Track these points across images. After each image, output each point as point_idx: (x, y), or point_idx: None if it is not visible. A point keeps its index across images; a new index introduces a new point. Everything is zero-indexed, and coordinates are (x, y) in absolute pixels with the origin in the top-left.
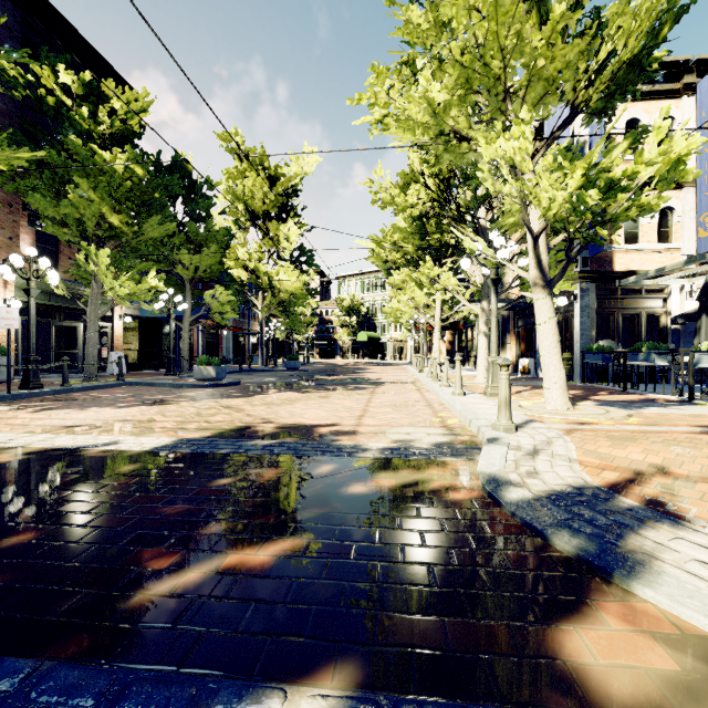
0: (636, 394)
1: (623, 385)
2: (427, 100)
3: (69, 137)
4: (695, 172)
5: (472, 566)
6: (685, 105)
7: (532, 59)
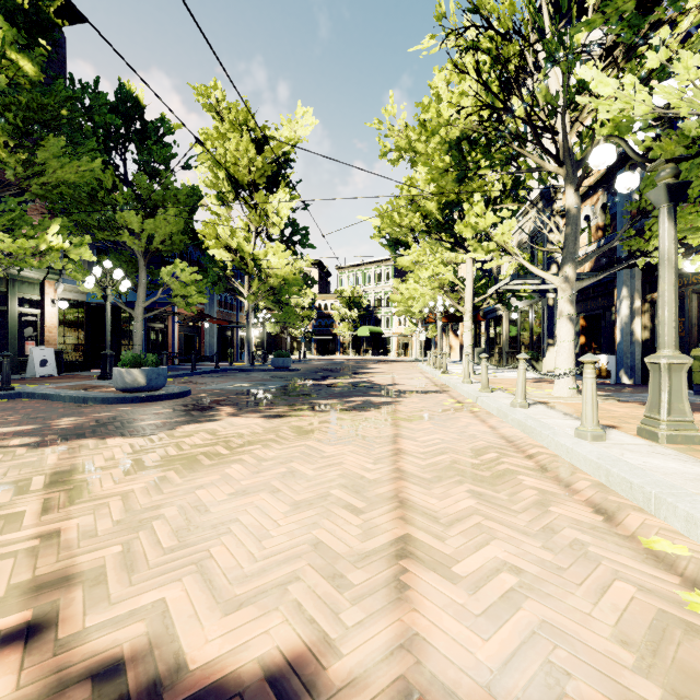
0: None
1: None
2: None
3: None
4: None
5: None
6: None
7: None
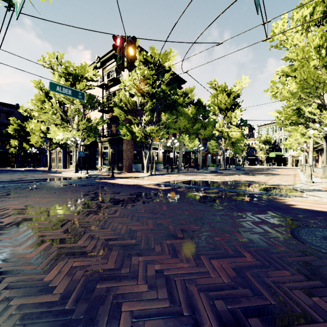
0: None
1: None
2: (289, 91)
3: (178, 107)
4: None
5: (281, 191)
6: None
7: (323, 81)
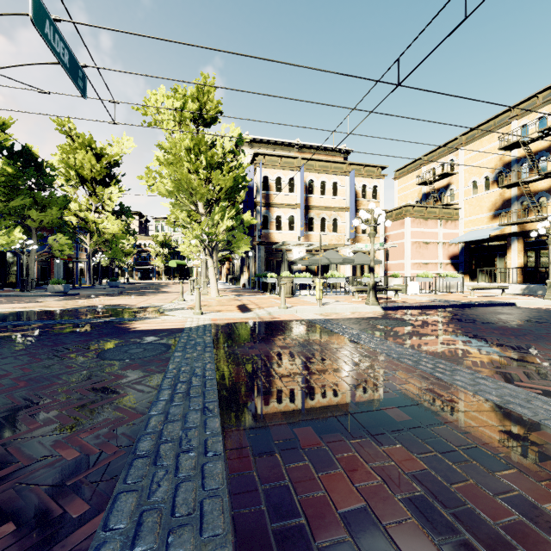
0: (263, 293)
1: (263, 290)
2: (166, 188)
3: None
4: (255, 221)
5: (142, 314)
6: (297, 175)
7: (195, 188)
